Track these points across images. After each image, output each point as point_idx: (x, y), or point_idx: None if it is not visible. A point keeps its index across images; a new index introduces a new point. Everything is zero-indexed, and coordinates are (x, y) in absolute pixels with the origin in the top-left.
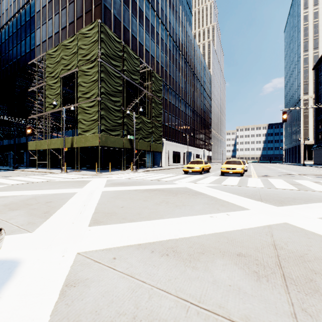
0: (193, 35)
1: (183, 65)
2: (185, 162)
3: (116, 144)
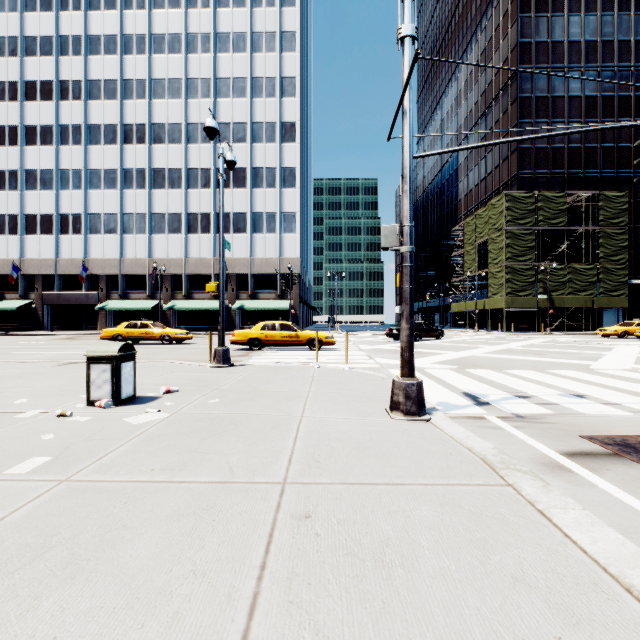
0: None
1: None
2: None
3: (526, 305)
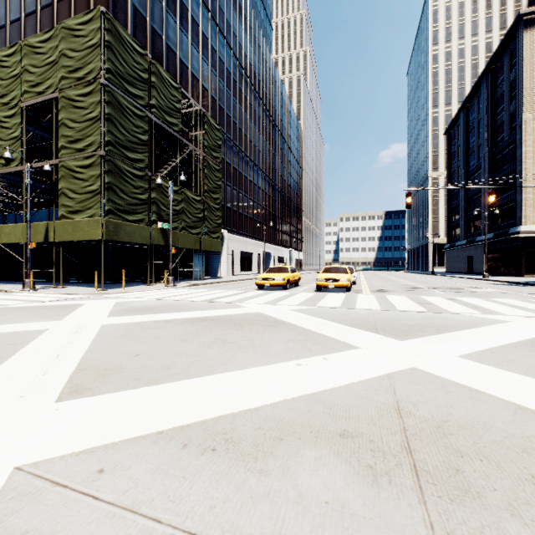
0: (273, 61)
1: (258, 108)
2: (260, 269)
3: (137, 238)
